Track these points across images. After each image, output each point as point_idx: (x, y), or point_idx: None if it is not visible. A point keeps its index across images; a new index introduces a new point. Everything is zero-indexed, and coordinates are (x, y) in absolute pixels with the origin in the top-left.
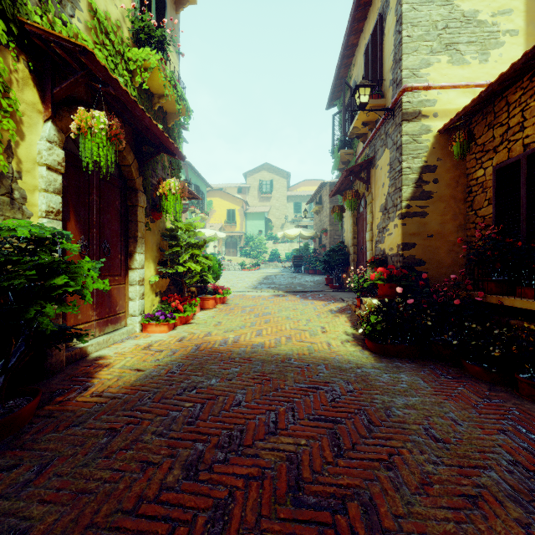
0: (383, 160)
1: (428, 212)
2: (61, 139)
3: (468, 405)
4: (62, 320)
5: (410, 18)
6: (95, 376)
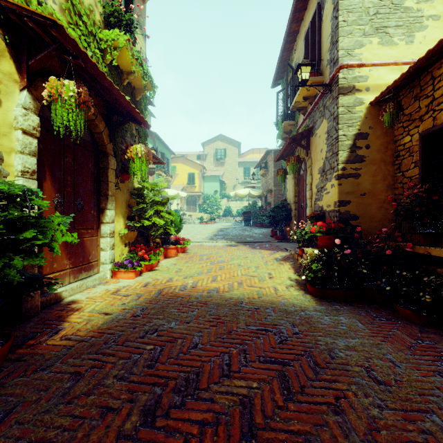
0: (321, 129)
1: (361, 174)
2: (36, 106)
3: (403, 346)
4: (38, 269)
5: (346, 5)
6: (67, 320)
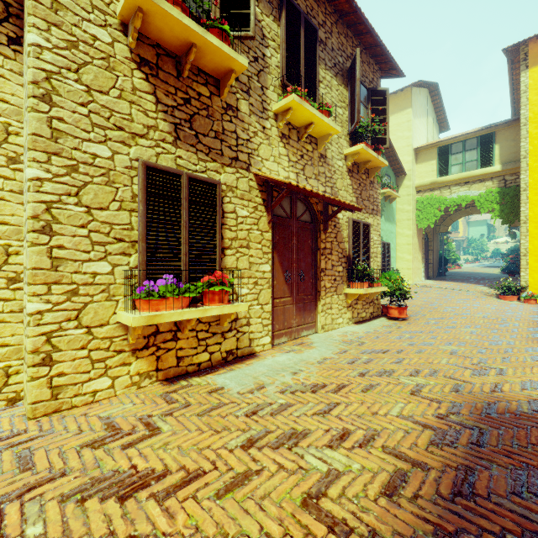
0: None
1: None
2: None
3: None
4: None
5: None
6: None
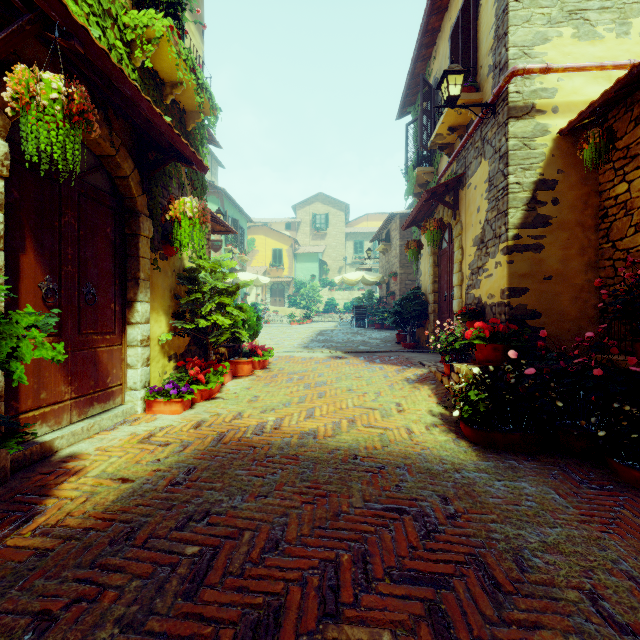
0: (478, 176)
1: (545, 245)
2: (3, 124)
3: None
4: (11, 402)
5: None
6: (53, 493)
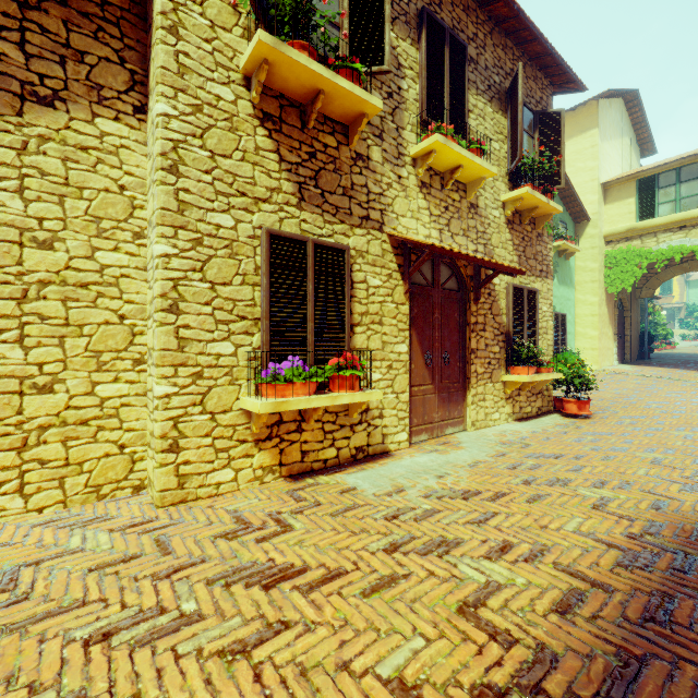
0: None
1: None
2: None
3: None
4: None
5: None
6: None
